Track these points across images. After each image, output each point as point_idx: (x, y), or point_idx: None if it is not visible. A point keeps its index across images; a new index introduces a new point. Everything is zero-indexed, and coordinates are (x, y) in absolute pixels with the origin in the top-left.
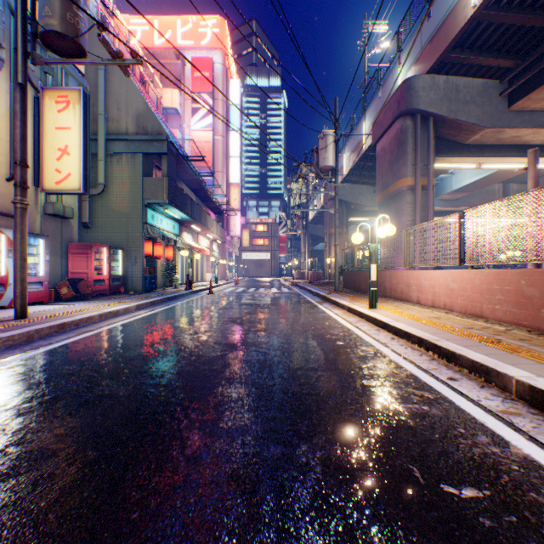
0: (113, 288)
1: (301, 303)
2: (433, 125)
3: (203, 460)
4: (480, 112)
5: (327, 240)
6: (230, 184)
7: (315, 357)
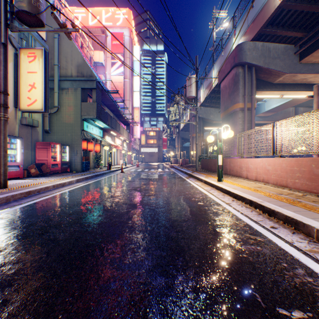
0: (63, 169)
1: (176, 178)
2: (254, 71)
3: (111, 288)
4: (283, 64)
5: (191, 141)
6: (134, 108)
7: (186, 213)
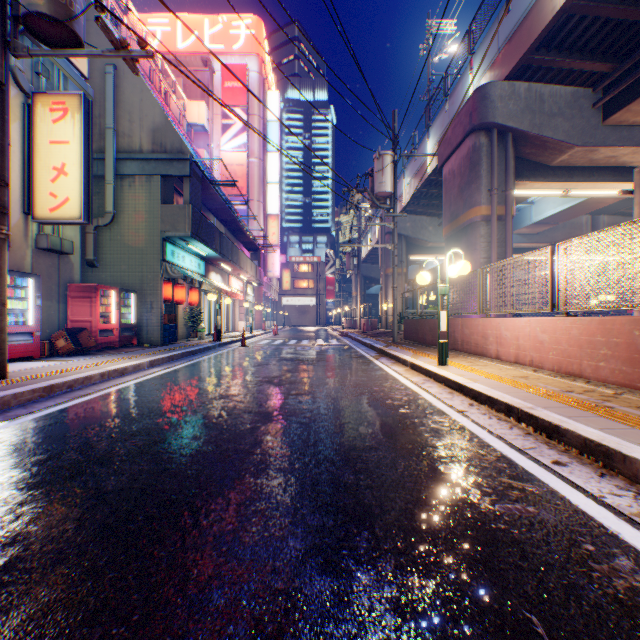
0: (123, 340)
1: (353, 357)
2: (512, 142)
3: (213, 604)
4: (569, 127)
5: (383, 283)
6: (268, 216)
7: (374, 431)
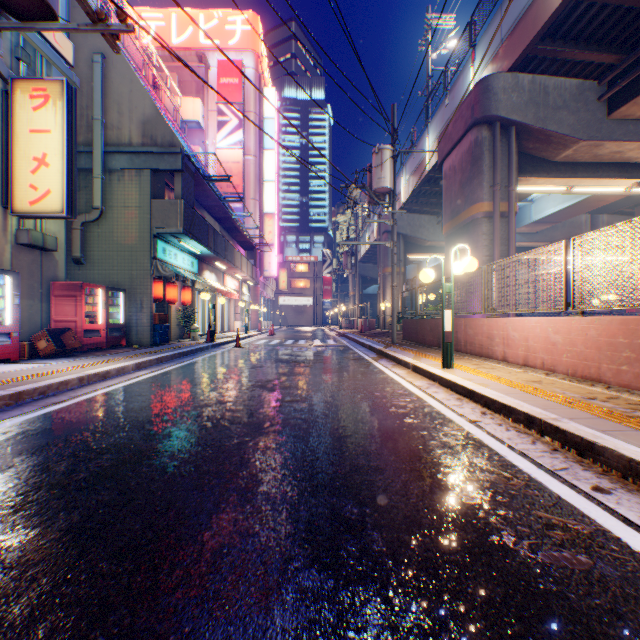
0: (111, 341)
1: (351, 359)
2: (515, 136)
3: None
4: (574, 121)
5: (381, 282)
6: (264, 214)
7: (379, 447)
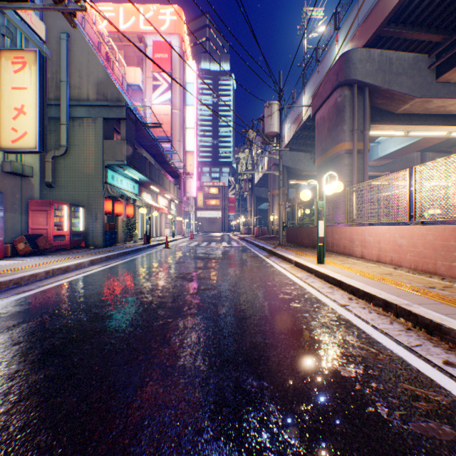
0: (74, 243)
1: (249, 256)
2: (368, 95)
3: None
4: (411, 83)
5: (271, 201)
6: (186, 152)
7: (272, 326)
